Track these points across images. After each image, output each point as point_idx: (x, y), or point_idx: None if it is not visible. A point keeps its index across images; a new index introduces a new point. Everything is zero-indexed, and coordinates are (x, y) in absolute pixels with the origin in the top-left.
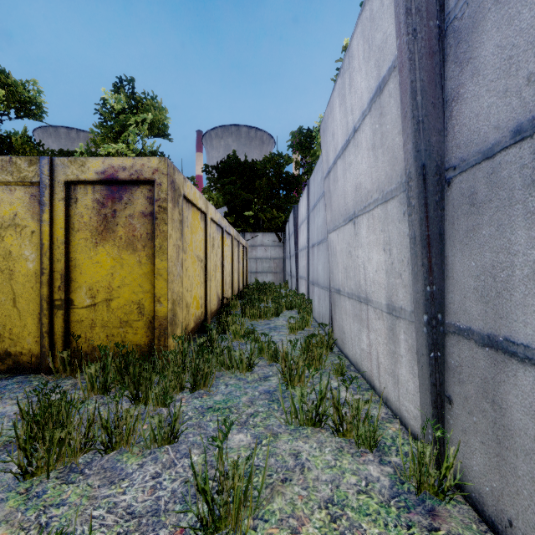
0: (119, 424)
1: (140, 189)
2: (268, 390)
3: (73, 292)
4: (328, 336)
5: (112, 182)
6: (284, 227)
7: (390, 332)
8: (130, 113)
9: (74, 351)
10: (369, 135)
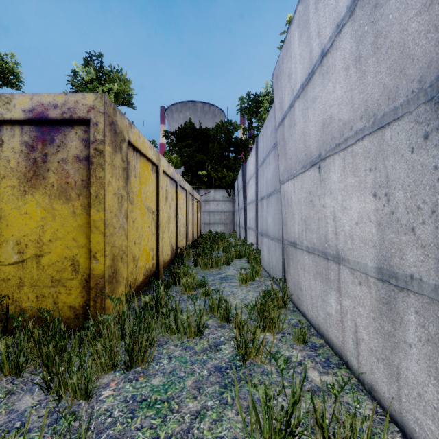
0: None
1: (75, 130)
2: (219, 367)
3: None
4: (283, 291)
5: (42, 122)
6: (233, 185)
7: (384, 305)
8: (98, 83)
9: None
10: (350, 47)
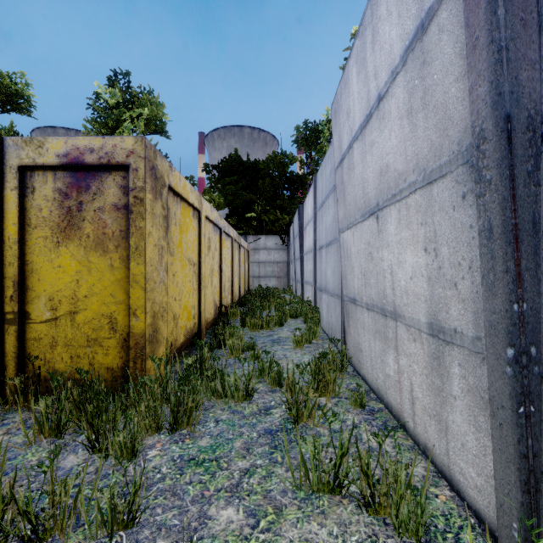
0: (53, 499)
1: (112, 176)
2: (270, 430)
3: (30, 304)
4: (342, 353)
5: (77, 168)
6: (288, 230)
7: (434, 361)
8: (125, 108)
9: (28, 377)
10: (403, 97)
